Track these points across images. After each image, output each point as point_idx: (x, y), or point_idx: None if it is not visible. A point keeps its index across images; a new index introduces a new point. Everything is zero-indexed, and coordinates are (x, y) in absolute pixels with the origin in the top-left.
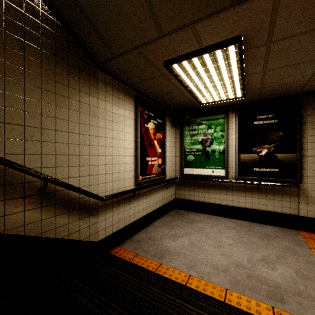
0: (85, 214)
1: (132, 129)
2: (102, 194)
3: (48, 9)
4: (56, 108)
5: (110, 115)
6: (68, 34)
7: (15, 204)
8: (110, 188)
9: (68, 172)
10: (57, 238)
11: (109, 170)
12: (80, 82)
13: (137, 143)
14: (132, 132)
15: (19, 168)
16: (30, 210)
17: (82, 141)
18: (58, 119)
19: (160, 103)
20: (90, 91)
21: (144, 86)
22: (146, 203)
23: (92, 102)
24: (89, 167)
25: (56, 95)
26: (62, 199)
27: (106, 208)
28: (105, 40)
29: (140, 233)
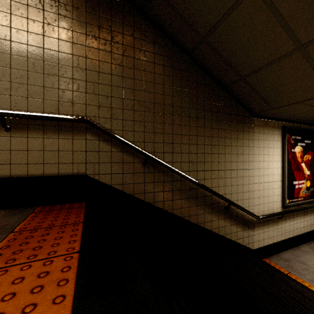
0: (246, 227)
1: (279, 157)
2: (256, 213)
3: (227, 94)
4: (231, 155)
5: (261, 150)
6: (237, 103)
7: (215, 215)
8: (261, 209)
9: (236, 197)
10: (231, 240)
11: (261, 194)
12: (243, 133)
13: (284, 169)
14: (279, 159)
15: (220, 196)
16: (220, 220)
17: (244, 174)
18: (232, 162)
19: (308, 122)
20: (249, 136)
21: (293, 117)
22: (293, 226)
23: (250, 144)
24: (248, 193)
25: (231, 147)
26: (234, 214)
27: (259, 225)
28: (266, 101)
29: (285, 252)
